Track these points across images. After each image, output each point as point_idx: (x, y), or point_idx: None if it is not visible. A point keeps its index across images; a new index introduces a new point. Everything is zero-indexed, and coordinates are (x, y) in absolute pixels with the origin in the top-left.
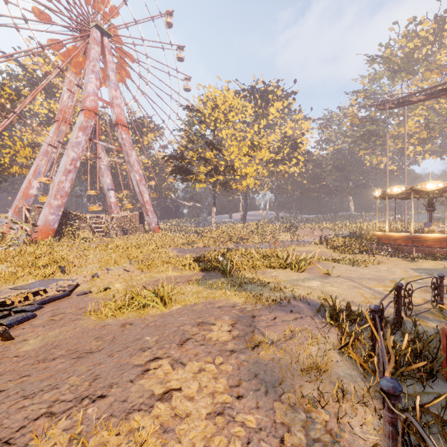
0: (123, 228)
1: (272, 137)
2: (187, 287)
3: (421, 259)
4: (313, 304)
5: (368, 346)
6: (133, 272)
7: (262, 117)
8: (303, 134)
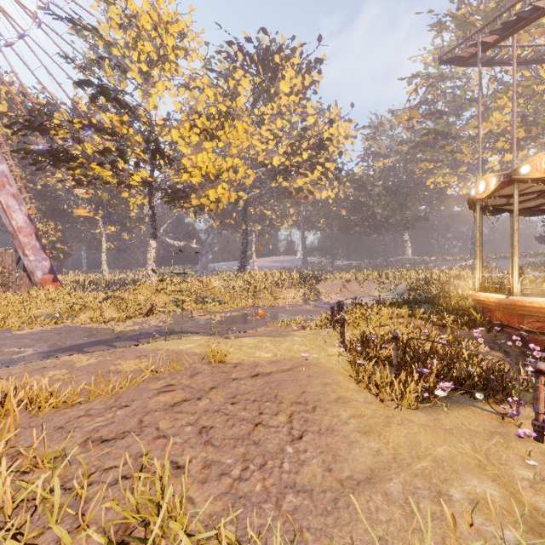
0: None
1: (277, 124)
2: None
3: None
4: None
5: None
6: None
7: (268, 97)
8: (331, 123)
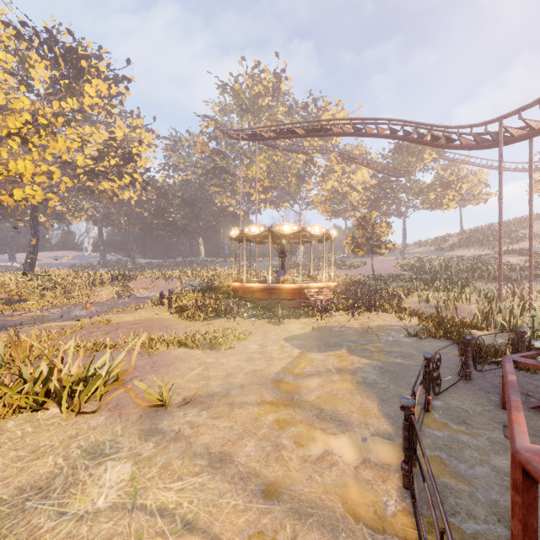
0: None
1: (86, 129)
2: None
3: (285, 318)
4: None
5: None
6: None
7: (70, 94)
8: (141, 142)
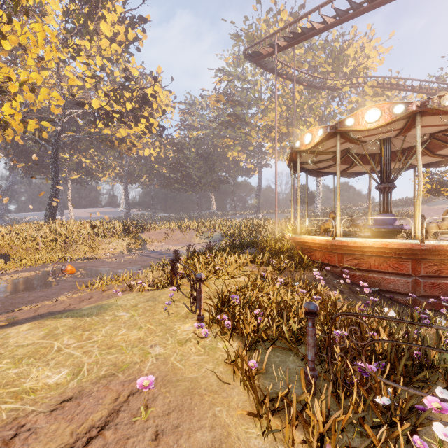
0: None
1: (97, 61)
2: None
3: None
4: None
5: None
6: None
7: (86, 32)
8: (156, 80)
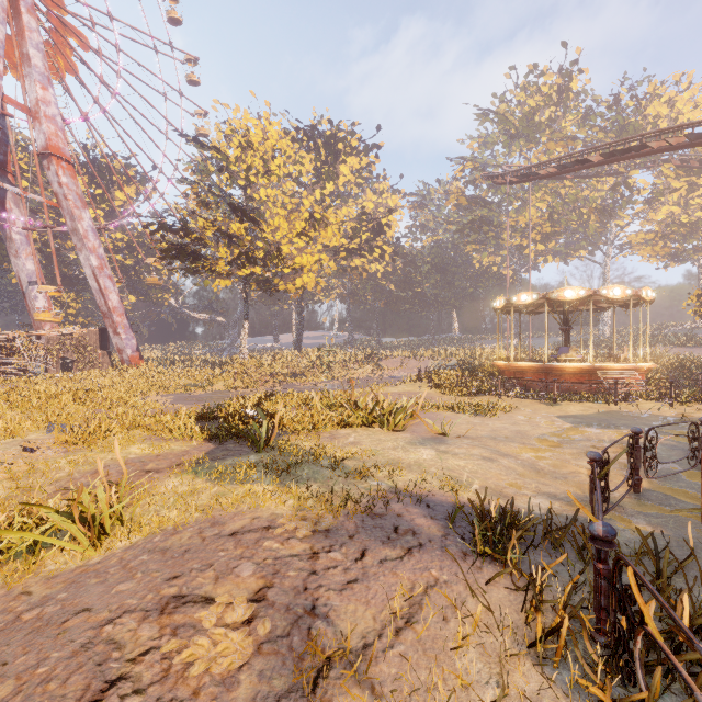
0: (66, 359)
1: (343, 211)
2: (169, 481)
3: (563, 400)
4: (436, 505)
5: (588, 624)
6: (45, 452)
7: (329, 179)
8: (391, 211)
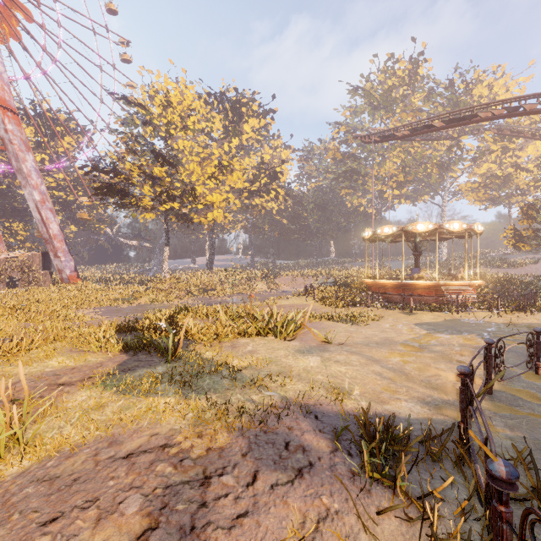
0: (13, 277)
1: (246, 160)
2: (78, 395)
3: (417, 310)
4: (323, 417)
5: None
6: None
7: (235, 135)
8: (283, 162)
